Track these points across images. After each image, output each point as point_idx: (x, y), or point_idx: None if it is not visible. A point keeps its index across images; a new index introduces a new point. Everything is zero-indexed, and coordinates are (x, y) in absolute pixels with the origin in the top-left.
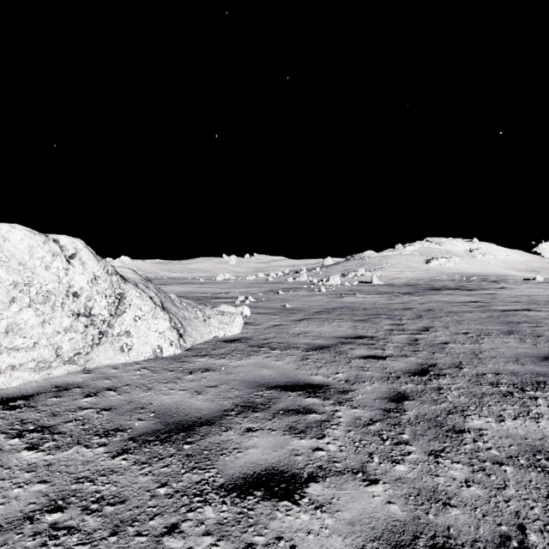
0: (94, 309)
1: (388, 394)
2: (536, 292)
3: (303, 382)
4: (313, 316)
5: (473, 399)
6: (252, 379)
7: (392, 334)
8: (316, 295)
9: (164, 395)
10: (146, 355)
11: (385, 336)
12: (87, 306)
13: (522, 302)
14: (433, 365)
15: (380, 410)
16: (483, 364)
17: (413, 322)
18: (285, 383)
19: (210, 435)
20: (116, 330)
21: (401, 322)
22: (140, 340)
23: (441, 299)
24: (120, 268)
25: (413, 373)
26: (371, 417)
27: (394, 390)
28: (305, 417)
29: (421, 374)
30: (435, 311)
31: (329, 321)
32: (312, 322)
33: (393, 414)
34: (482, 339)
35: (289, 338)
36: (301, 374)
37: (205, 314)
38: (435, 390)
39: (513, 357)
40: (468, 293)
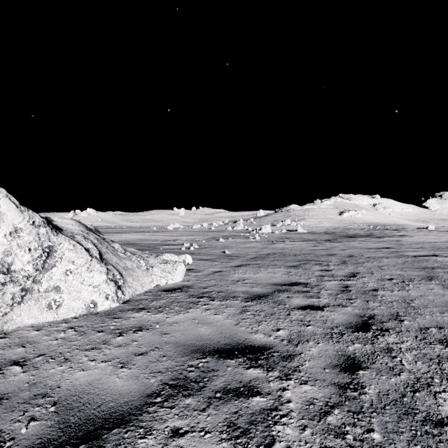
0: (15, 264)
1: (337, 359)
2: (433, 239)
3: (243, 343)
4: (250, 262)
5: (431, 365)
6: (188, 341)
7: (323, 281)
8: (252, 242)
9: (79, 371)
10: (77, 311)
11: (317, 283)
12: (4, 262)
13: (427, 248)
14: (372, 317)
15: (334, 386)
16: (420, 316)
17: (340, 267)
18: (223, 346)
19: (120, 447)
20: (43, 286)
21: (329, 267)
22: (71, 296)
23: (358, 246)
24: (62, 220)
25: (355, 328)
26: (325, 399)
27: (342, 353)
28: (248, 403)
29: (364, 329)
30: (356, 257)
31: (265, 267)
32: (249, 269)
33: (350, 393)
34: (407, 285)
35: (228, 286)
36: (241, 332)
37: (148, 263)
38: (386, 353)
39: (444, 305)
40: (379, 240)
